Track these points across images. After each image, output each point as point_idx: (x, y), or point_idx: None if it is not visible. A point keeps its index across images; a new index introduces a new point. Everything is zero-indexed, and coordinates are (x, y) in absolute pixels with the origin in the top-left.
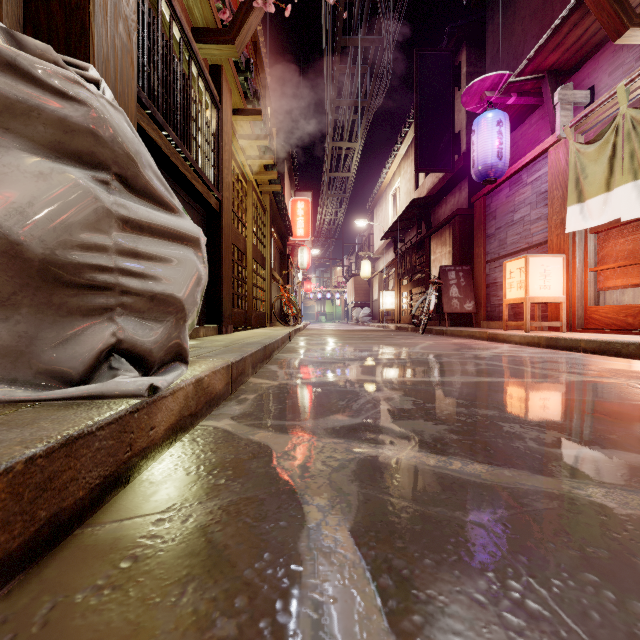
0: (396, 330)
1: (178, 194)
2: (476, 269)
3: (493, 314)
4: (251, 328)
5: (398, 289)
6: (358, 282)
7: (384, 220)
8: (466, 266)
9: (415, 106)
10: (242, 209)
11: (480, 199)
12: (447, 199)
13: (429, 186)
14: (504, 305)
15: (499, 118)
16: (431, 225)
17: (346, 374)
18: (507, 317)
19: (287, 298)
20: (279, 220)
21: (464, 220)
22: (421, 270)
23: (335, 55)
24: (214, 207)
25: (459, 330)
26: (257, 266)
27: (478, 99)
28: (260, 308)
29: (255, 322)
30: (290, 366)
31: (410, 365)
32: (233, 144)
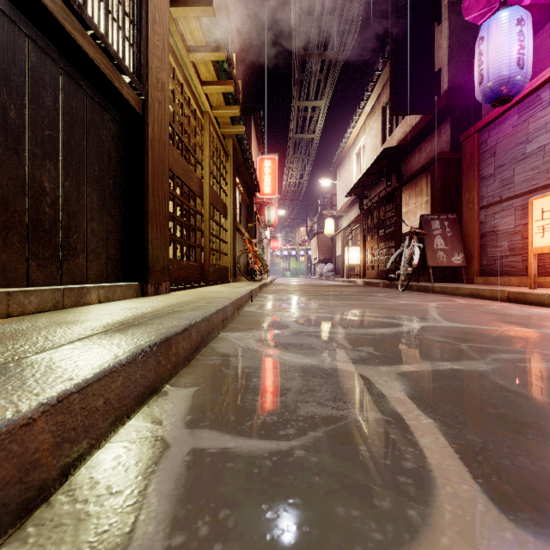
0: (365, 285)
1: (41, 50)
2: (466, 217)
3: (491, 268)
4: (207, 284)
5: (363, 244)
6: (322, 239)
7: (347, 179)
8: (452, 214)
9: (390, 43)
10: (196, 143)
11: (472, 136)
12: (422, 147)
13: (399, 137)
14: (531, 255)
15: (520, 15)
16: (402, 176)
17: (434, 509)
18: (535, 271)
19: (253, 252)
20: (245, 172)
21: (446, 165)
22: (390, 224)
23: (302, 5)
24: (131, 103)
25: (454, 287)
26: (217, 214)
27: (485, 1)
28: (221, 262)
29: (214, 277)
30: (224, 398)
31: (543, 395)
32: (178, 48)
